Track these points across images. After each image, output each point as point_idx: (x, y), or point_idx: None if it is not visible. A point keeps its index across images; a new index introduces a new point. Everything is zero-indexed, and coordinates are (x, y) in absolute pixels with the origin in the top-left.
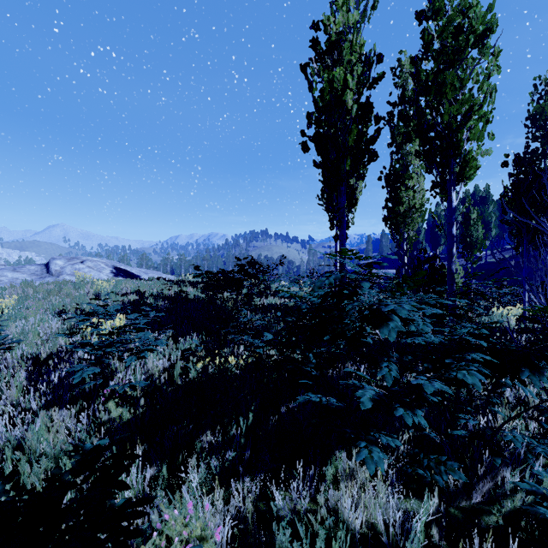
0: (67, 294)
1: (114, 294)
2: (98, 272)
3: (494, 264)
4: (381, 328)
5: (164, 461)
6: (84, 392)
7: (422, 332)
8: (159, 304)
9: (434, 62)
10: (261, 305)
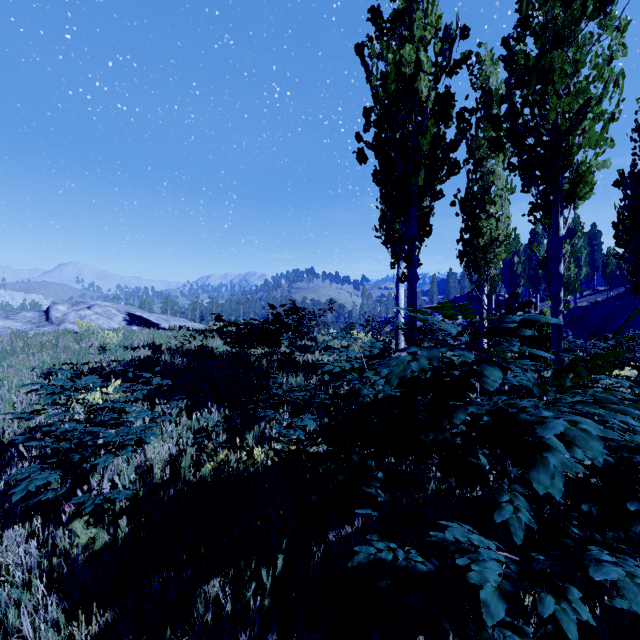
0: (64, 347)
1: (122, 349)
2: (108, 320)
3: (586, 309)
4: (533, 468)
5: (143, 635)
6: (49, 498)
7: None
8: (176, 361)
9: (537, 40)
10: (304, 362)
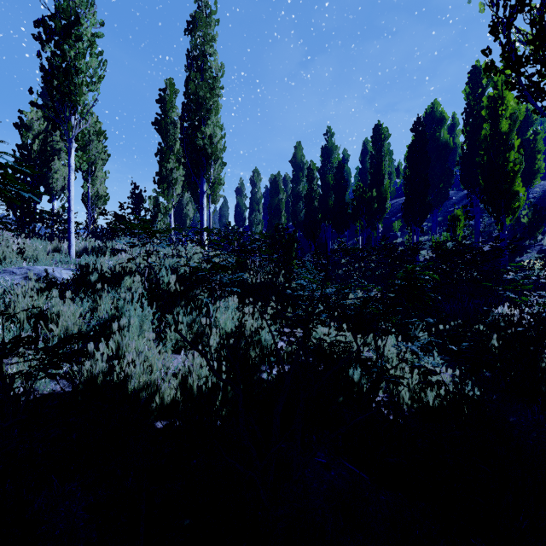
0: None
1: None
2: None
3: None
4: None
5: None
6: None
7: (44, 214)
8: None
9: None
10: None
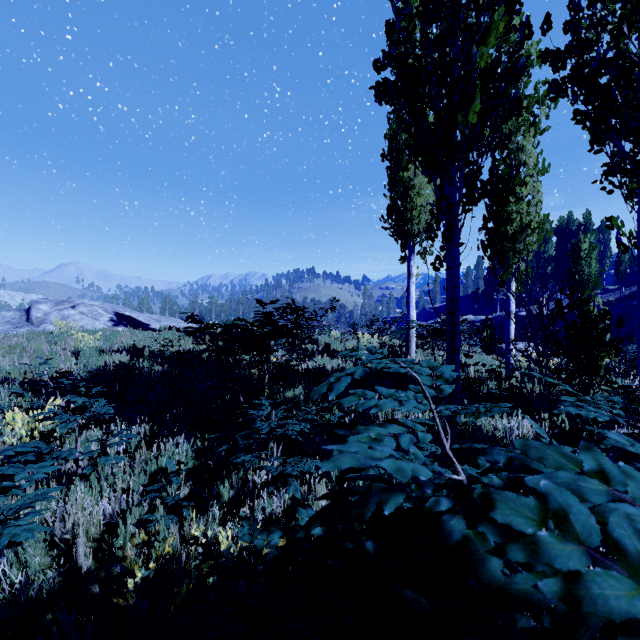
0: (34, 351)
1: (97, 353)
2: (93, 320)
3: (600, 308)
4: None
5: None
6: None
7: None
8: (155, 368)
9: None
10: (304, 370)
